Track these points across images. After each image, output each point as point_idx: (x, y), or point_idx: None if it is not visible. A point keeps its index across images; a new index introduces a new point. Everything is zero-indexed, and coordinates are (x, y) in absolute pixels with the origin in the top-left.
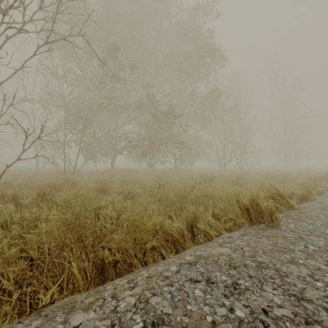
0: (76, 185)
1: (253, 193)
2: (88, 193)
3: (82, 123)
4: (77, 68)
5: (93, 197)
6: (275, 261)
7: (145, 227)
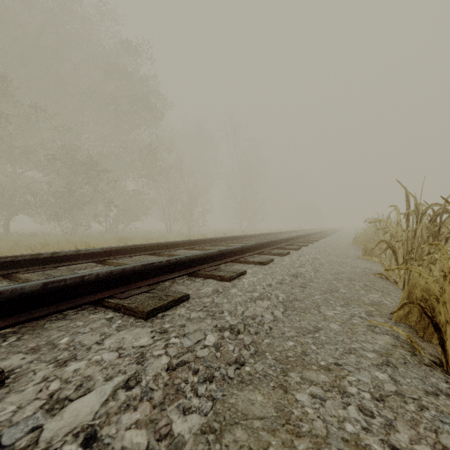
0: None
1: (86, 244)
2: None
3: None
4: None
5: None
6: None
7: None
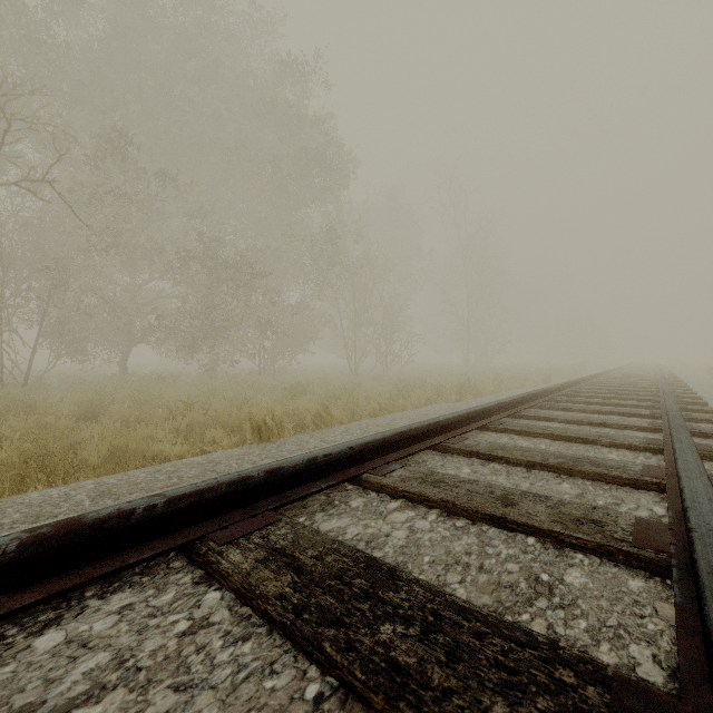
0: (38, 409)
1: (267, 410)
2: (60, 420)
3: (46, 278)
4: (34, 153)
5: (69, 425)
6: (226, 460)
7: (129, 450)
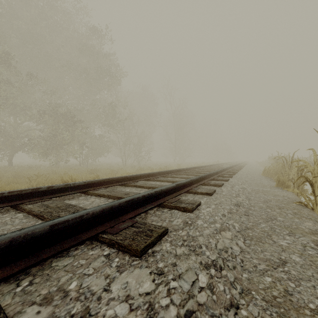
0: None
1: (69, 176)
2: None
3: None
4: None
5: None
6: None
7: None
